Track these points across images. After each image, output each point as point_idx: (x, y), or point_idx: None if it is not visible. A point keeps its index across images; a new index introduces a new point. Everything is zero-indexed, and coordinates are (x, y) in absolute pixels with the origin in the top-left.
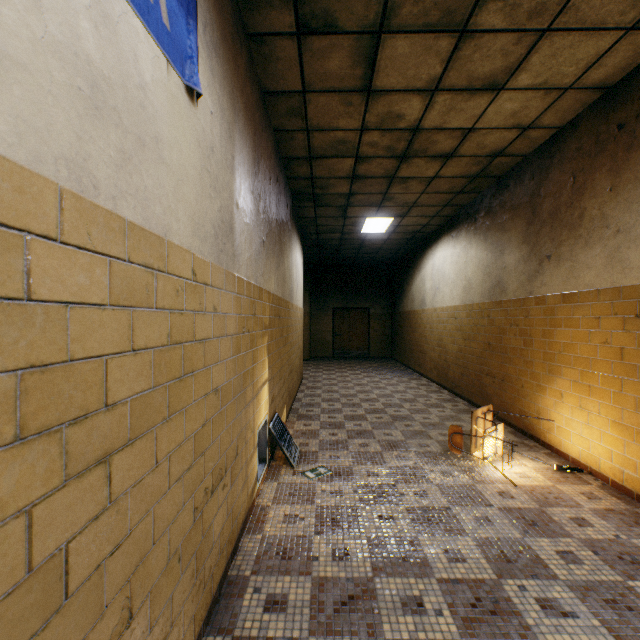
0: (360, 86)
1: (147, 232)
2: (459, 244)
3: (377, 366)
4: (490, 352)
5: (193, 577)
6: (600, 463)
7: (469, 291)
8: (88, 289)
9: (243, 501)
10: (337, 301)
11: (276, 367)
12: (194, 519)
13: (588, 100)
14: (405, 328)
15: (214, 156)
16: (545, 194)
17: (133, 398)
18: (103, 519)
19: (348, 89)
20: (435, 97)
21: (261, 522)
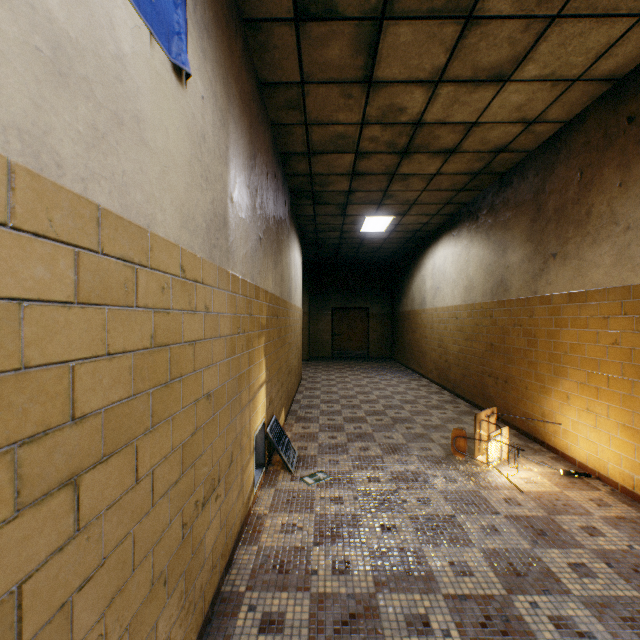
0: (361, 77)
1: (126, 221)
2: (460, 243)
3: (377, 366)
4: (492, 353)
5: (181, 599)
6: (609, 468)
7: (471, 290)
8: (49, 284)
9: (238, 510)
10: (336, 301)
11: (274, 368)
12: (182, 536)
13: (596, 93)
14: (405, 328)
15: (206, 144)
16: (550, 191)
17: (108, 408)
18: (69, 550)
19: (348, 80)
20: (438, 89)
21: (257, 532)
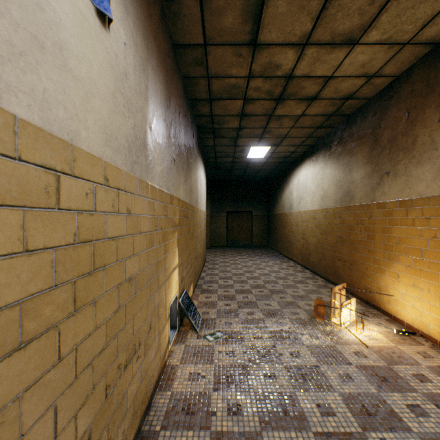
0: (248, 40)
1: (47, 133)
2: (318, 165)
3: (258, 252)
4: (341, 243)
5: None
6: (430, 328)
7: (325, 199)
8: None
9: (156, 364)
10: (230, 206)
11: (184, 255)
12: (106, 396)
13: (420, 53)
14: (278, 226)
15: (128, 81)
16: (385, 126)
17: (26, 300)
18: None
19: (239, 43)
20: (305, 50)
21: (171, 380)
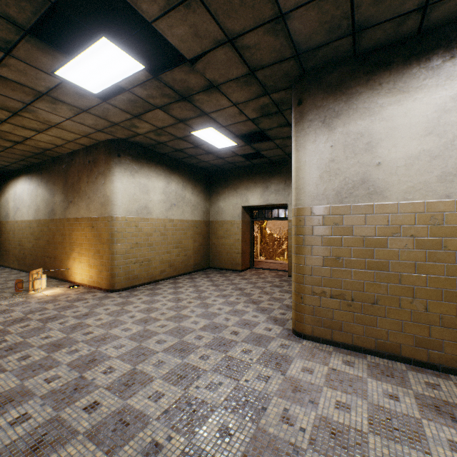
0: None
1: None
2: (33, 184)
3: None
4: (50, 245)
5: None
6: (85, 280)
7: (39, 212)
8: None
9: None
10: None
11: None
12: None
13: (82, 147)
14: None
15: None
16: (71, 175)
17: None
18: None
19: None
20: (5, 123)
21: None
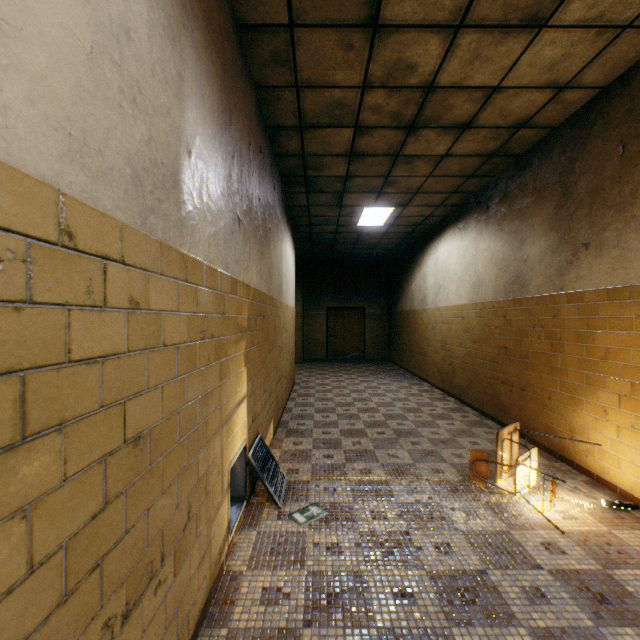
0: (364, 17)
1: None
2: (467, 236)
3: (374, 369)
4: (506, 357)
5: None
6: None
7: (480, 288)
8: None
9: (201, 580)
10: (331, 300)
11: (259, 378)
12: None
13: None
14: (403, 329)
15: (132, 45)
16: (581, 170)
17: None
18: None
19: (348, 22)
20: (458, 37)
21: (229, 603)
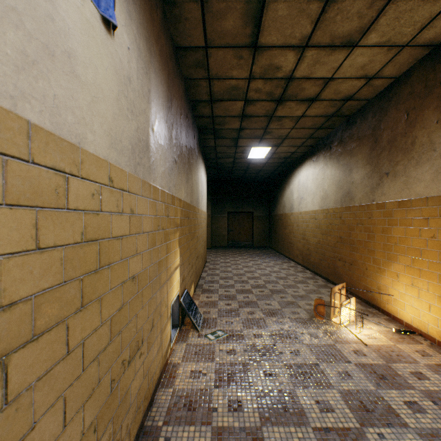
0: (249, 43)
1: (57, 137)
2: (318, 166)
3: (259, 253)
4: (342, 243)
5: (110, 440)
6: (428, 327)
7: (326, 199)
8: None
9: (158, 362)
10: (230, 207)
11: (186, 255)
12: (111, 390)
13: (419, 55)
14: (278, 226)
15: (131, 85)
16: (384, 127)
17: (38, 294)
18: None
19: (240, 45)
20: (305, 52)
21: (172, 377)
